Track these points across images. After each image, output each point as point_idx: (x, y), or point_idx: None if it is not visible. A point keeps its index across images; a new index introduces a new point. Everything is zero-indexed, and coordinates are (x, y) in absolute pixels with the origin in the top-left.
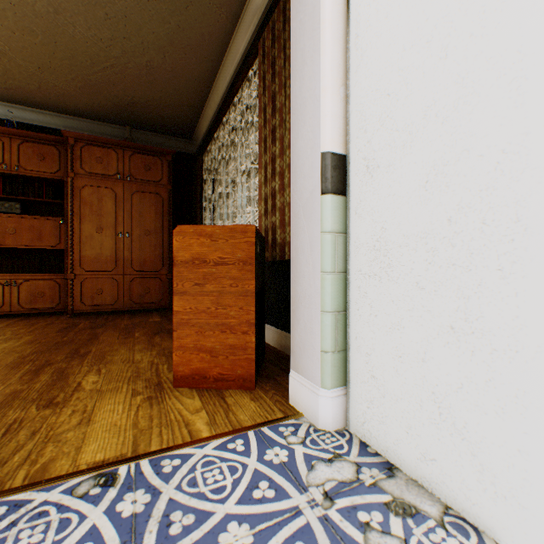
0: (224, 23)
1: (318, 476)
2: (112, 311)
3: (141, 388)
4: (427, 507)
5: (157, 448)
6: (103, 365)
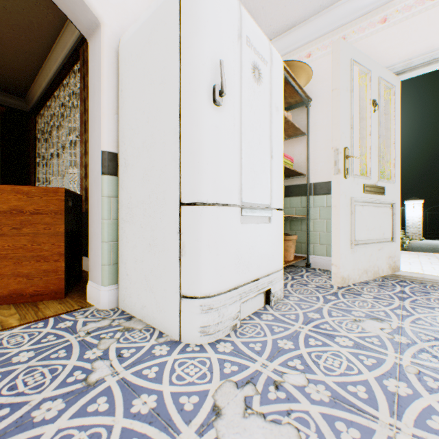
0: (53, 20)
1: (88, 327)
2: None
3: None
4: (138, 327)
5: None
6: None
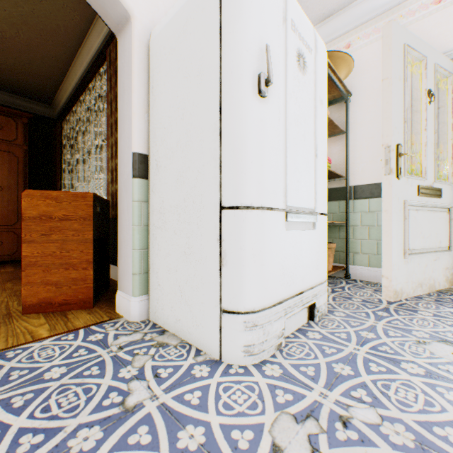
0: (79, 22)
1: (119, 341)
2: None
3: None
4: (173, 342)
5: (3, 347)
6: None
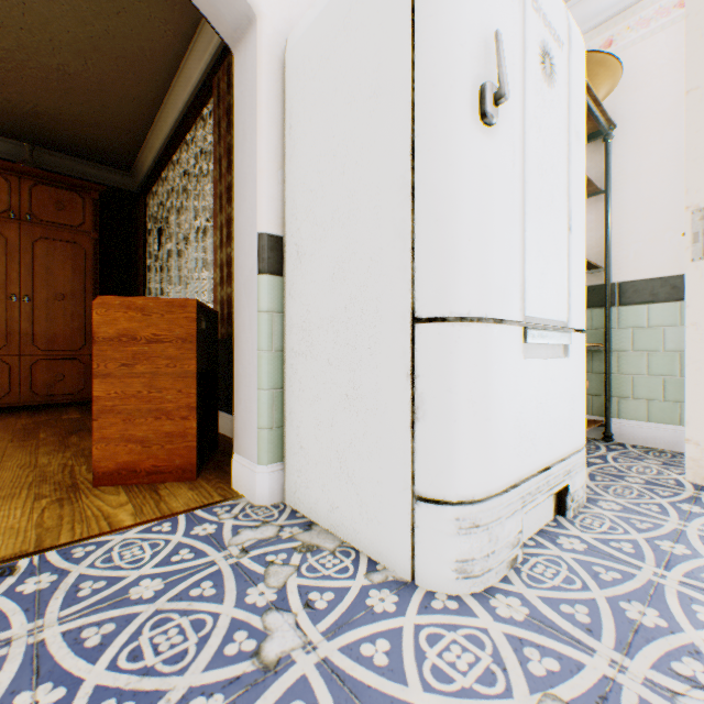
0: (172, 41)
1: (241, 538)
2: (0, 408)
3: (48, 492)
4: (327, 545)
5: (68, 540)
6: None
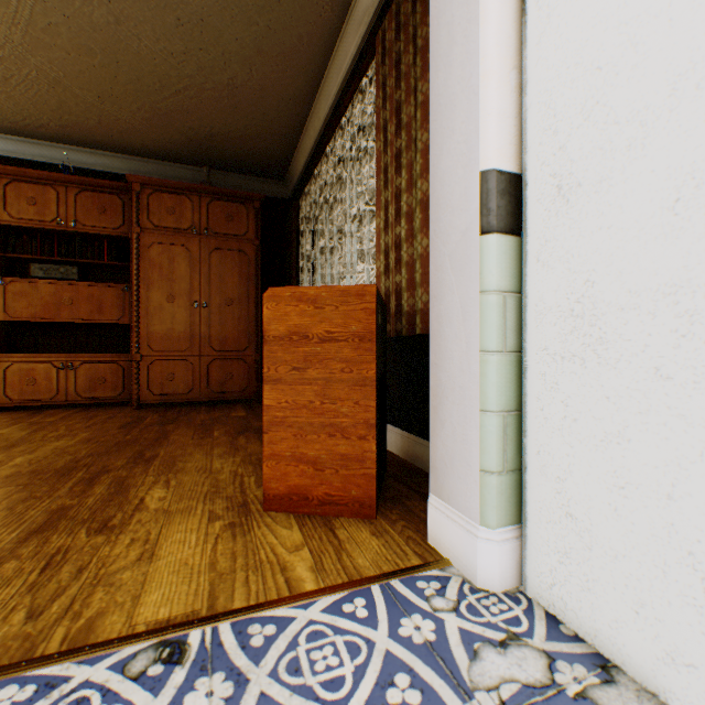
0: (329, 18)
1: (487, 671)
2: (186, 402)
3: (221, 510)
4: None
5: (242, 604)
6: (172, 474)
